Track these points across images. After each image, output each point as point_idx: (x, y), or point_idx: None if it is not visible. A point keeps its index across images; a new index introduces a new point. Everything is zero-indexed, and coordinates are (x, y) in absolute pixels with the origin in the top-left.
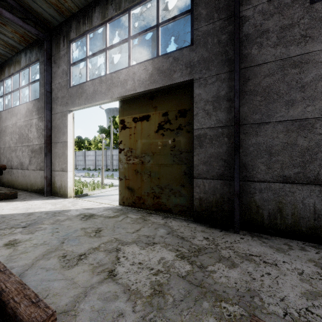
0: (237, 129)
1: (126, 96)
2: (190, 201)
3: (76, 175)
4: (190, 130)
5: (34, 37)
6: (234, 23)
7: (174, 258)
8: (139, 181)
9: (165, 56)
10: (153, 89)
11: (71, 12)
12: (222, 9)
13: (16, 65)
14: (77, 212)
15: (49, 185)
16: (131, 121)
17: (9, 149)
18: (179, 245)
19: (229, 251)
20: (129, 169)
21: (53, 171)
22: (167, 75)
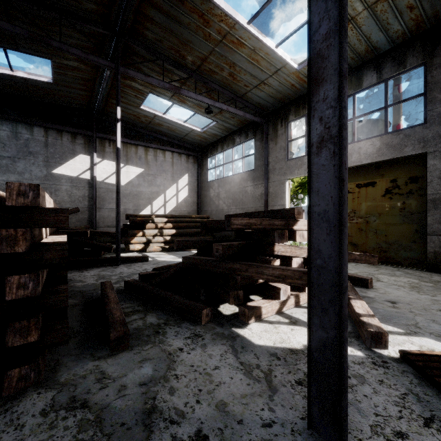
0: None
1: (350, 166)
2: (423, 255)
3: None
4: (423, 194)
5: (251, 120)
6: None
7: (419, 281)
8: (363, 238)
9: (395, 133)
10: (380, 160)
11: (291, 99)
12: None
13: (230, 143)
14: None
15: None
16: (354, 186)
17: (222, 211)
18: (420, 278)
19: None
20: (351, 227)
21: None
22: (397, 149)
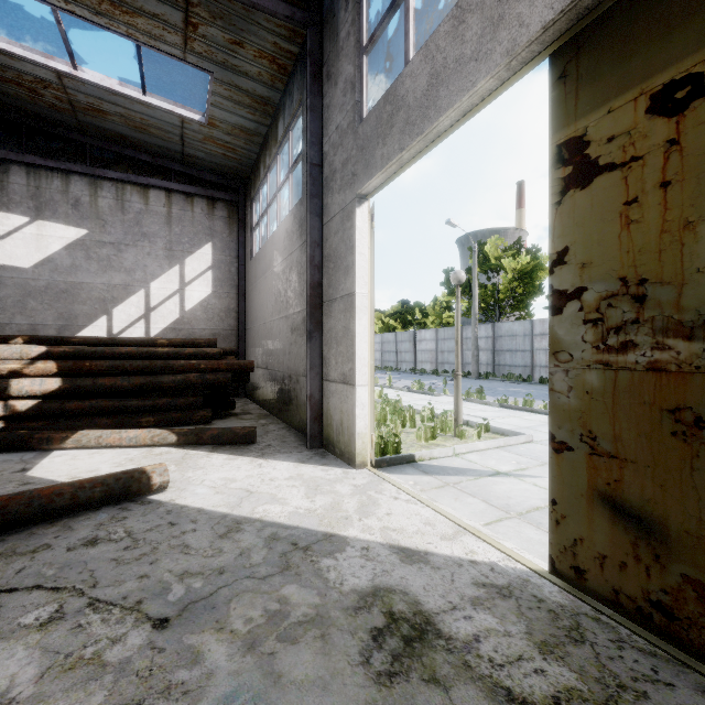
0: None
1: None
2: None
3: (393, 386)
4: None
5: (294, 48)
6: None
7: None
8: None
9: None
10: None
11: None
12: None
13: (272, 144)
14: (364, 571)
15: (316, 419)
16: (637, 117)
17: (264, 327)
18: None
19: None
20: (616, 398)
21: (325, 382)
22: None
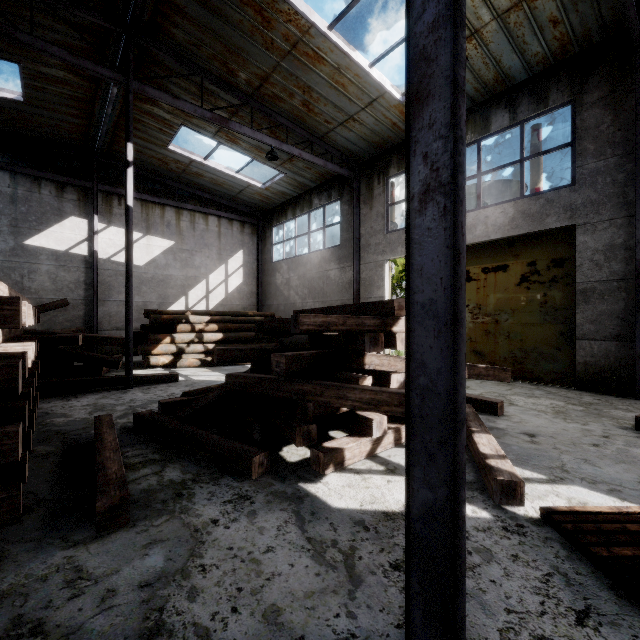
0: (639, 283)
1: (473, 243)
2: (570, 367)
3: None
4: (570, 282)
5: (335, 174)
6: (635, 166)
7: (565, 404)
8: (491, 344)
9: (534, 197)
10: (514, 235)
11: (392, 145)
12: (618, 144)
13: (305, 206)
14: None
15: None
16: (479, 271)
17: (294, 305)
18: (566, 400)
19: (627, 407)
20: (475, 329)
21: None
22: (537, 220)
